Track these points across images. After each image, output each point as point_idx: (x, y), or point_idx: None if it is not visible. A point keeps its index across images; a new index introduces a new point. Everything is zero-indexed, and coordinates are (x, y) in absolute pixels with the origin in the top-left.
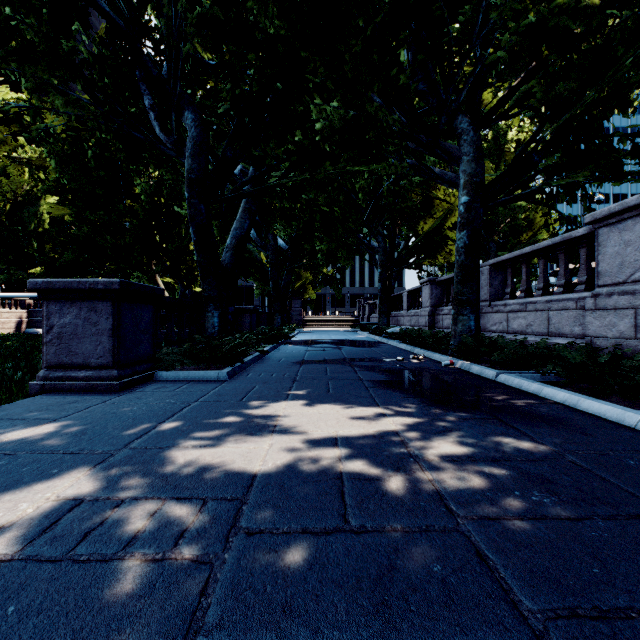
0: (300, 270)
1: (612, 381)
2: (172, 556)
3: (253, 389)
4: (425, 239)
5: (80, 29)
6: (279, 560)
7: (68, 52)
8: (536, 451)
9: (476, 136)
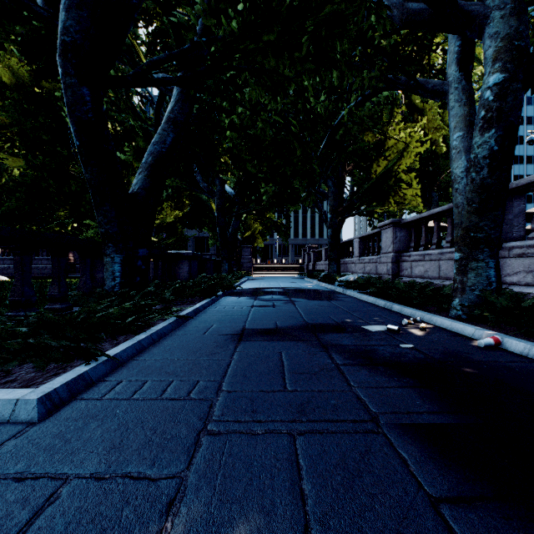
0: (250, 221)
1: None
2: None
3: None
4: (378, 183)
5: None
6: None
7: None
8: None
9: None
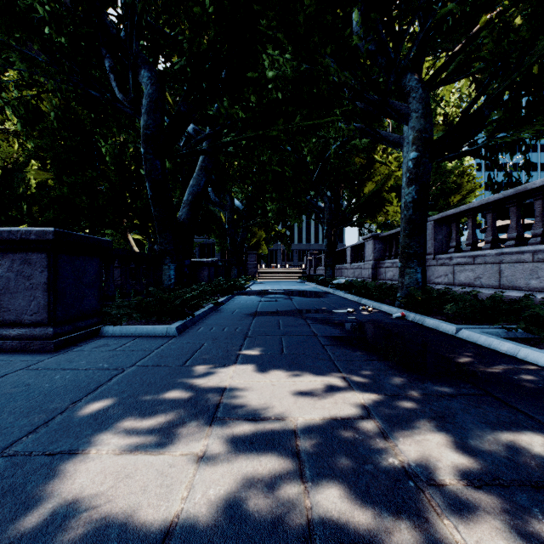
0: (255, 228)
1: None
2: None
3: (200, 348)
4: (367, 199)
5: None
6: None
7: (27, 11)
8: None
9: (425, 93)
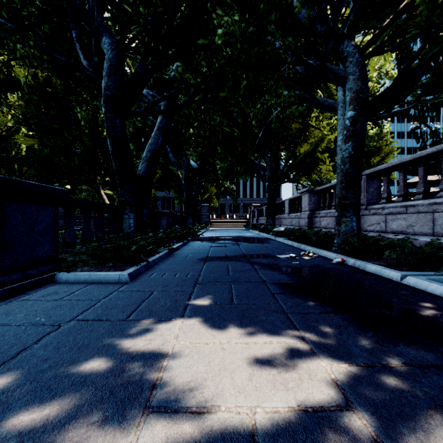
0: (207, 185)
1: None
2: None
3: (149, 297)
4: (302, 159)
5: None
6: None
7: None
8: None
9: (361, 57)
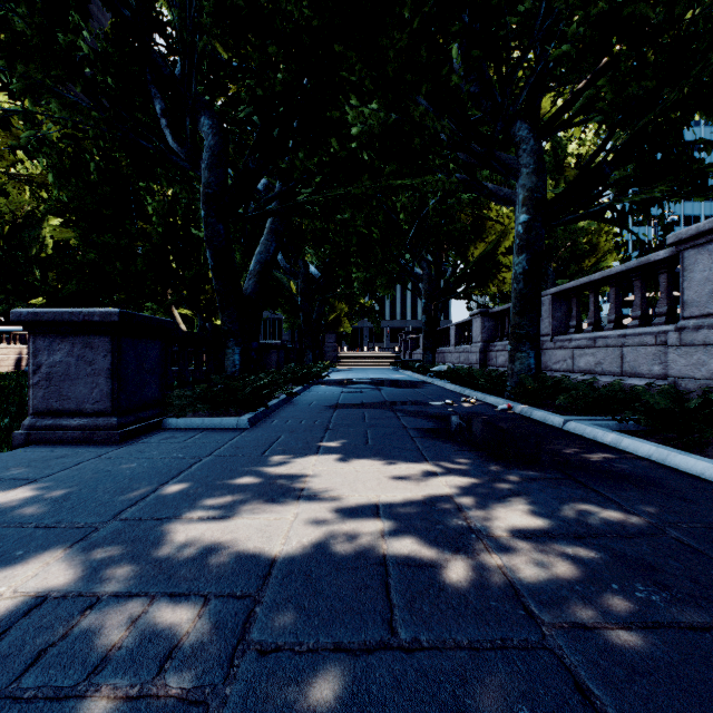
0: (334, 301)
1: (712, 433)
2: (152, 691)
3: (278, 440)
4: (475, 265)
5: (82, 24)
6: (301, 698)
7: (66, 48)
8: (628, 524)
9: (537, 145)
